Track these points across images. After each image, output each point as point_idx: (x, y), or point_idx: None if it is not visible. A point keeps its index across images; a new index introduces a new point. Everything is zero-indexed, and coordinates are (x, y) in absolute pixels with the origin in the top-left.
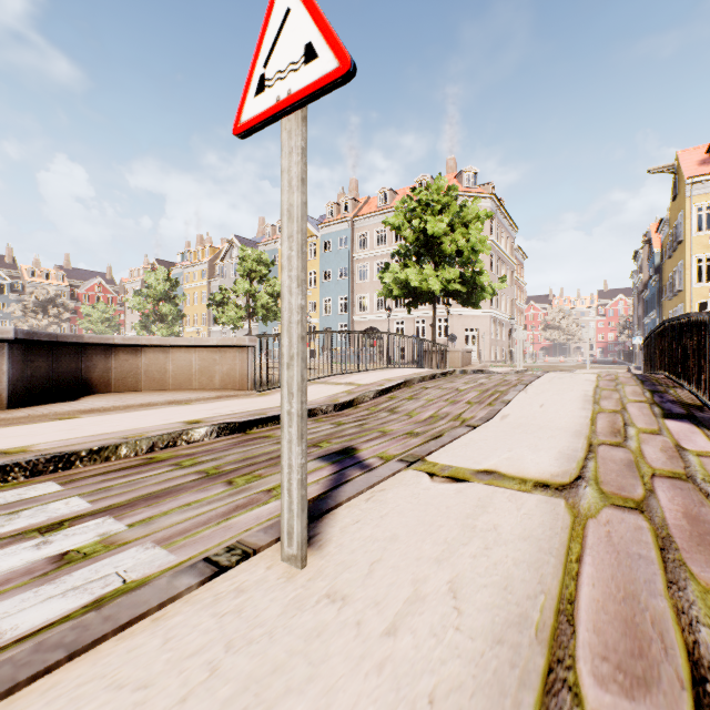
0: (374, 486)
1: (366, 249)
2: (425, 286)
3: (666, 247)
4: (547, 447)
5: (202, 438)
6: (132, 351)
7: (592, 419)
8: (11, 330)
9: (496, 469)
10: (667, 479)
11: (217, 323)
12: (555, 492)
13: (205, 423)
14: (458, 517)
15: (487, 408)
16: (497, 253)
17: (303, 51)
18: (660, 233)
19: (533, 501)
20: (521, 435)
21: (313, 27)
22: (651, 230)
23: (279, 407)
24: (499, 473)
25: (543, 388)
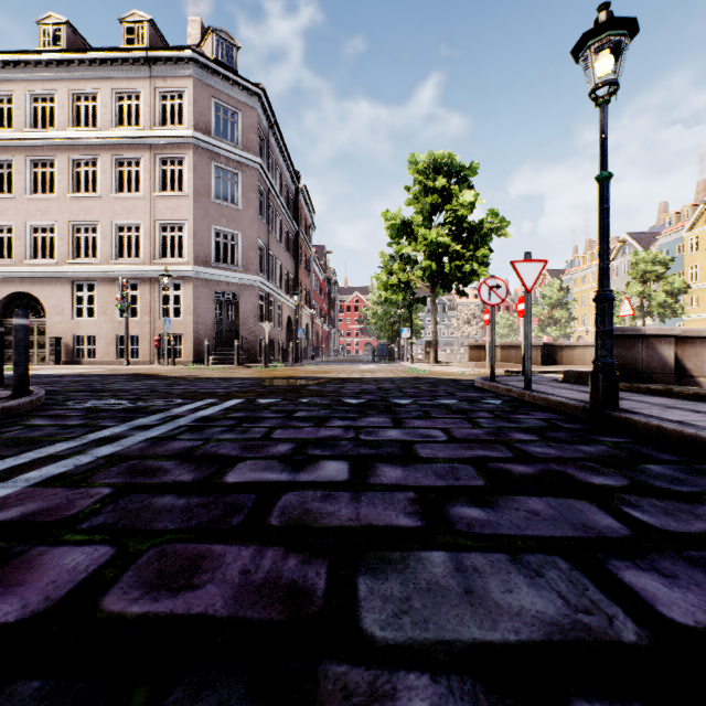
0: None
1: None
2: None
3: None
4: None
5: None
6: (571, 348)
7: None
8: (541, 342)
9: None
10: None
11: None
12: None
13: None
14: None
15: None
16: None
17: (628, 310)
18: None
19: None
20: None
21: (629, 307)
22: None
23: None
24: None
25: None
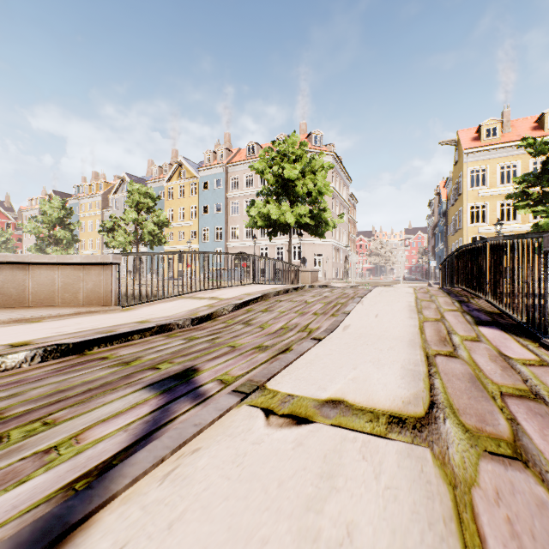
0: (186, 443)
1: (237, 189)
2: (283, 219)
3: (450, 198)
4: (390, 361)
5: (19, 365)
6: None
7: (421, 328)
8: None
9: (343, 398)
10: (518, 400)
11: (108, 246)
12: (414, 432)
13: (33, 345)
14: (294, 509)
15: (331, 319)
16: (337, 197)
17: None
18: (446, 188)
19: (392, 456)
20: (364, 347)
21: None
22: (440, 186)
23: (133, 323)
24: (347, 403)
25: (375, 300)
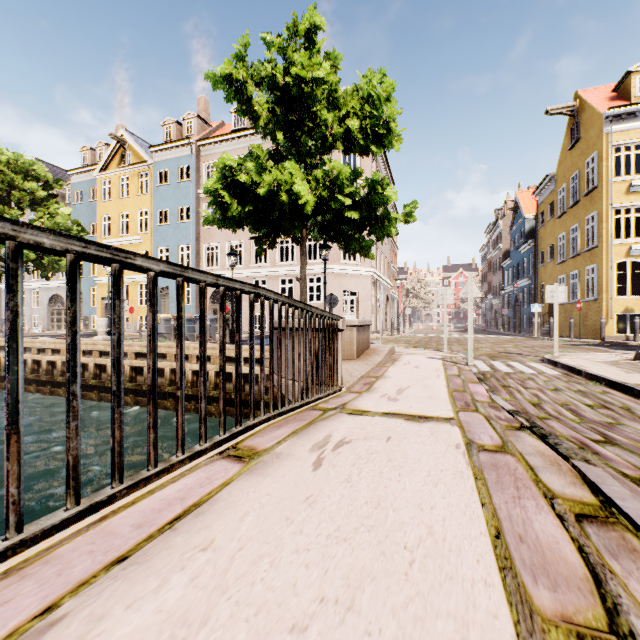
0: None
1: None
2: (286, 201)
3: (547, 208)
4: None
5: None
6: None
7: None
8: None
9: None
10: None
11: None
12: None
13: None
14: None
15: None
16: None
17: None
18: (538, 195)
19: None
20: None
21: None
22: (518, 197)
23: None
24: None
25: None
